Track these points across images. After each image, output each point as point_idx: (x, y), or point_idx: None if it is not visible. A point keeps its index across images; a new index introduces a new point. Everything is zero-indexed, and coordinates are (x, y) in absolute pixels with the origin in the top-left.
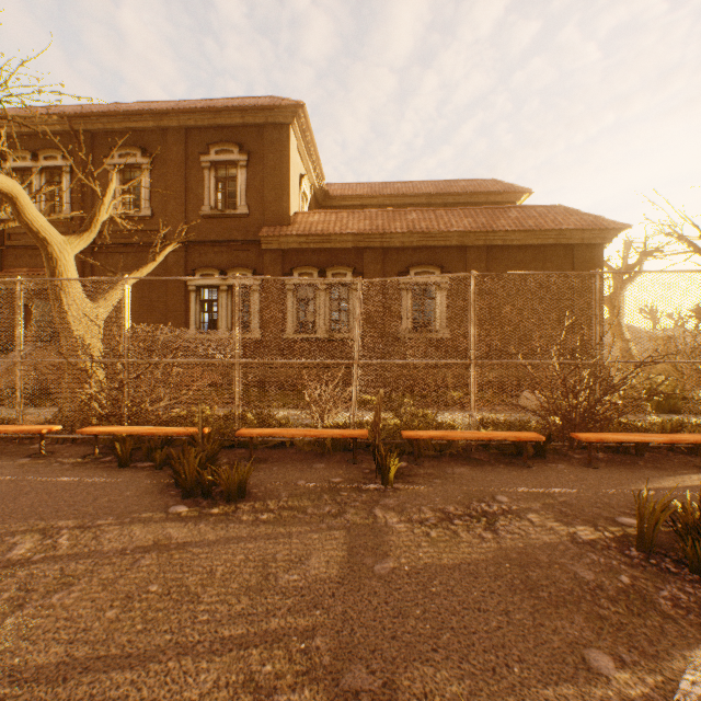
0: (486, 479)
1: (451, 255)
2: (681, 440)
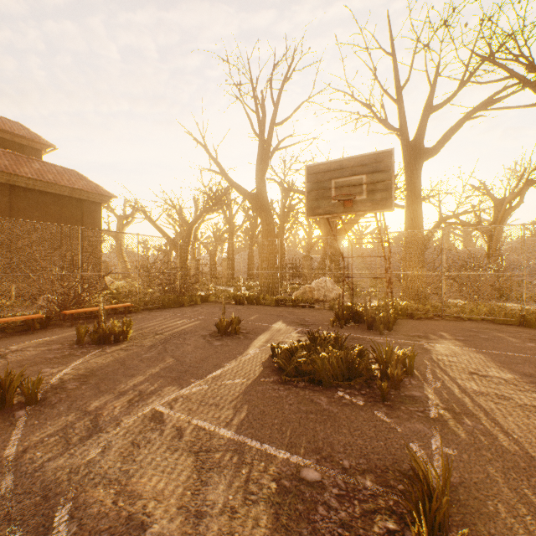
0: (3, 343)
1: None
2: (115, 307)
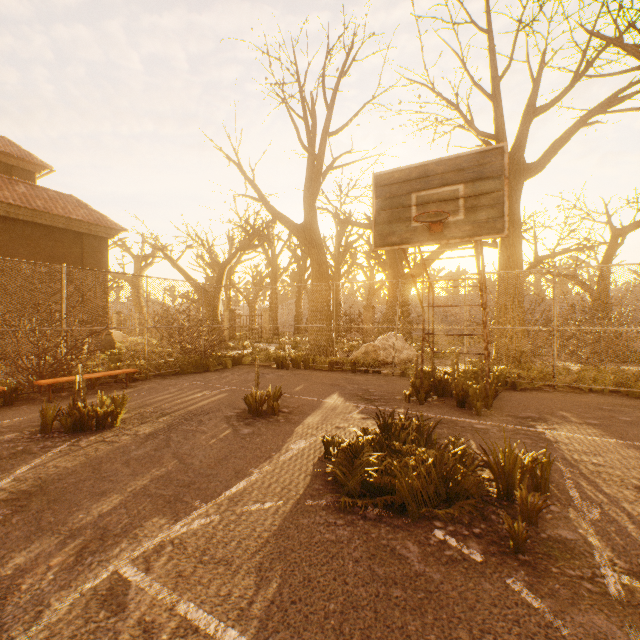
0: None
1: None
2: (112, 374)
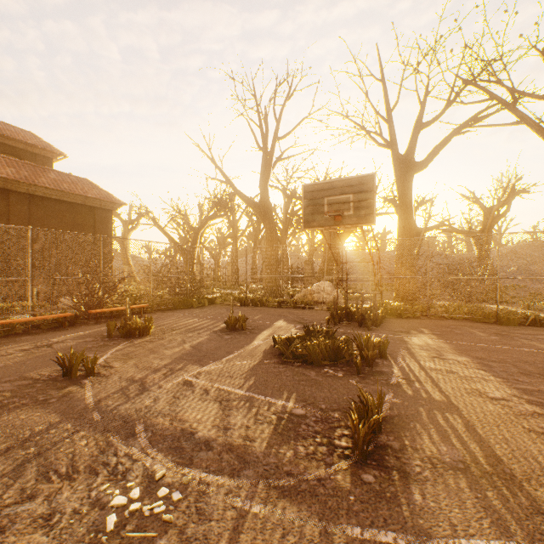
0: (44, 337)
1: None
2: (133, 307)
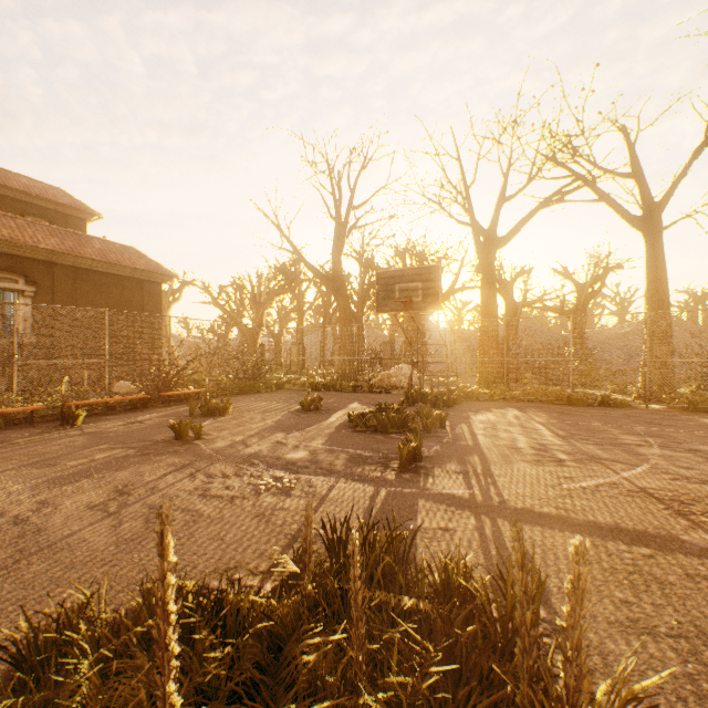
0: (127, 416)
1: (38, 267)
2: (203, 390)
